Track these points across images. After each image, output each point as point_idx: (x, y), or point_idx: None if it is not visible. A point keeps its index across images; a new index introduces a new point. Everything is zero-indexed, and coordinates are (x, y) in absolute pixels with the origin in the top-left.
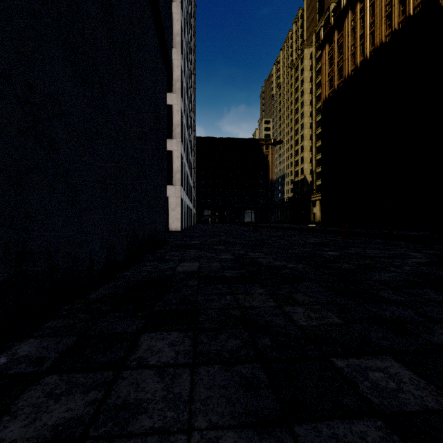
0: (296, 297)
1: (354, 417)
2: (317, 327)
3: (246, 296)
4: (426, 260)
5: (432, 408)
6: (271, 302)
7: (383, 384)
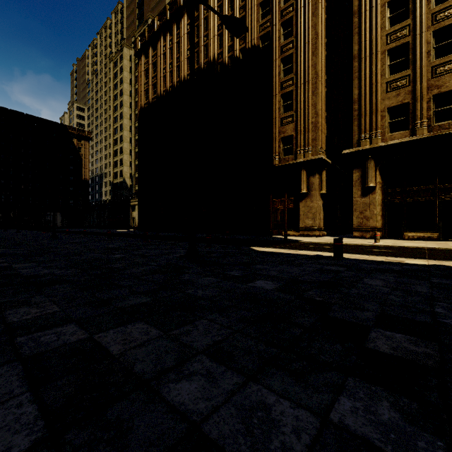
0: (32, 300)
1: None
2: (28, 319)
3: None
4: (183, 254)
5: (69, 343)
6: None
7: (47, 341)
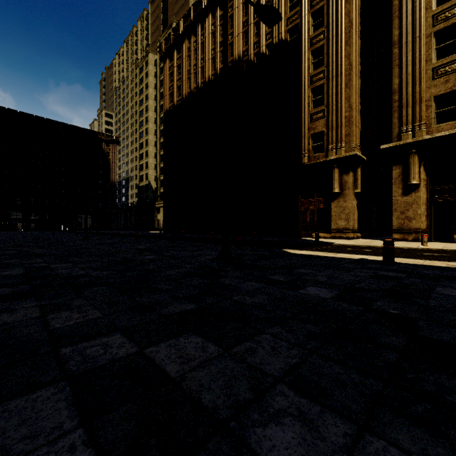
0: (73, 303)
1: (41, 387)
2: (71, 325)
3: (3, 314)
4: (215, 256)
5: (118, 358)
6: (36, 313)
7: (94, 354)
